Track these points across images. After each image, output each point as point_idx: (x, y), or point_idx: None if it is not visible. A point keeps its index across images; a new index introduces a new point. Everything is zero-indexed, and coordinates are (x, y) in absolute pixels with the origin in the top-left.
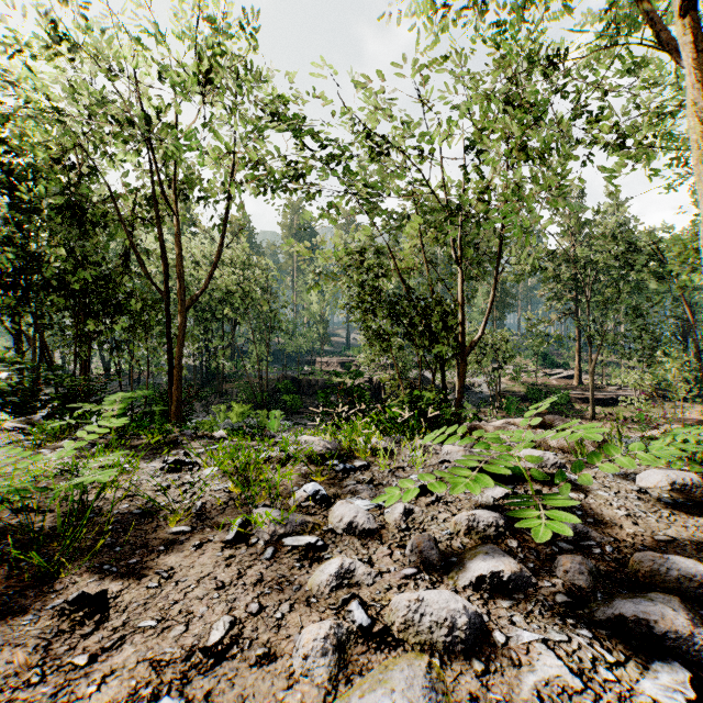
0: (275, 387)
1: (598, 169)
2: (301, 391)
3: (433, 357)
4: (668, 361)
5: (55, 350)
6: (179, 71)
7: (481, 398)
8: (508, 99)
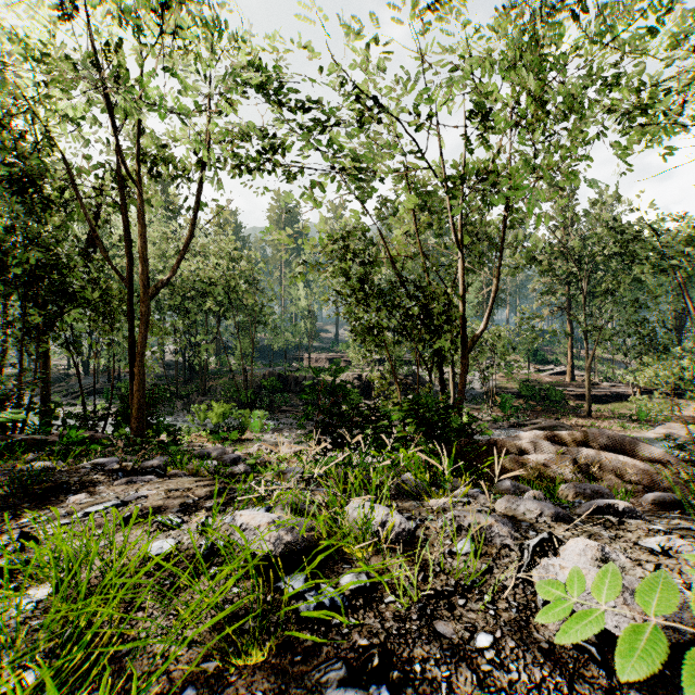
0: (260, 384)
1: (612, 145)
2: (288, 388)
3: (431, 353)
4: (667, 357)
5: None
6: None
7: (473, 395)
8: (521, 54)
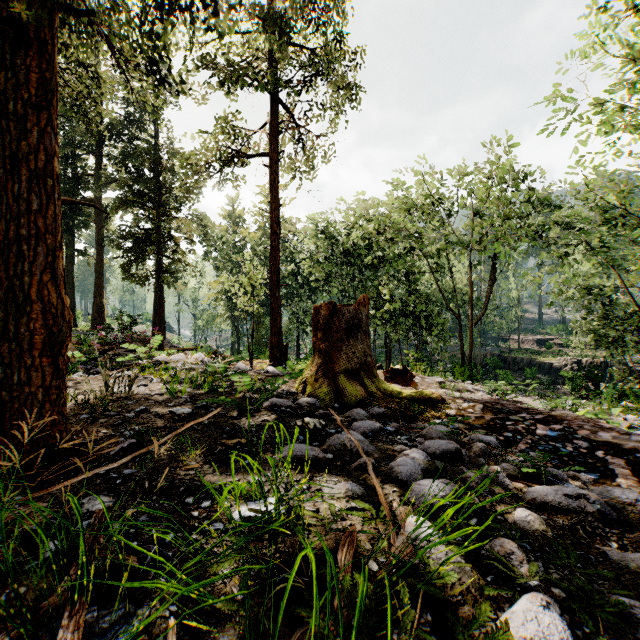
0: (481, 361)
1: None
2: (506, 367)
3: None
4: None
5: (395, 342)
6: (479, 204)
7: None
8: None
